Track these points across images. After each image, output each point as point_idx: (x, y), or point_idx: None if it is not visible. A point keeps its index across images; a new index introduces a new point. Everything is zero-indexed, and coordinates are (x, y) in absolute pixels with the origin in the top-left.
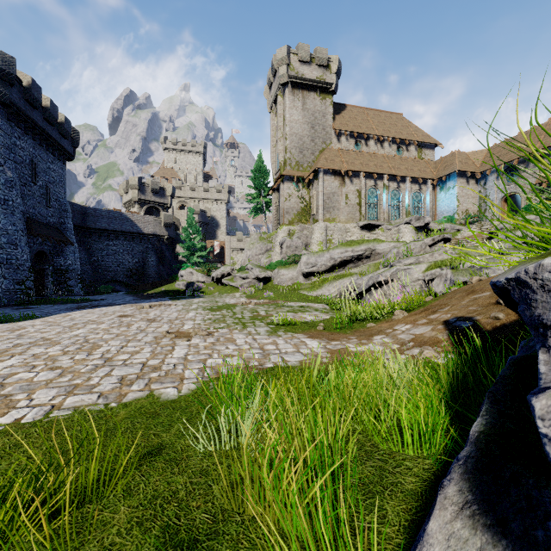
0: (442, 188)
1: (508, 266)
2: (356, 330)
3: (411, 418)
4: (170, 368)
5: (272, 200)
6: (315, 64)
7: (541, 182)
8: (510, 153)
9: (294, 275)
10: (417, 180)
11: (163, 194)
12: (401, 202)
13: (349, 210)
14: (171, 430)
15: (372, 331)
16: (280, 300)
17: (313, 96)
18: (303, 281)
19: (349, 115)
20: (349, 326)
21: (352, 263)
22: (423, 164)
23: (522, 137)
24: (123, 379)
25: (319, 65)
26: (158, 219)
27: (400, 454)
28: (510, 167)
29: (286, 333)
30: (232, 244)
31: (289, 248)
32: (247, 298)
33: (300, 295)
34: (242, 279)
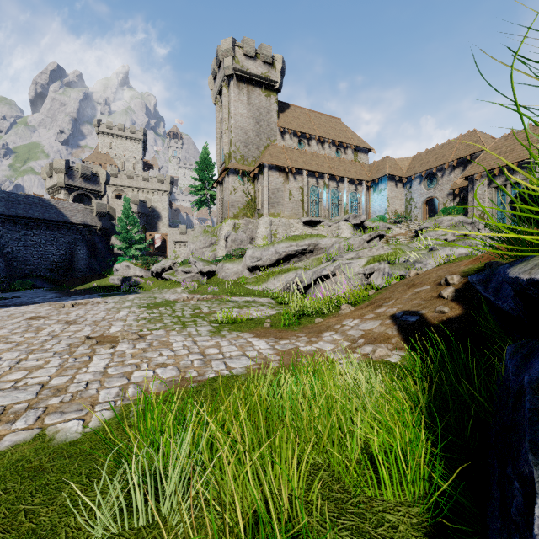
0: (375, 189)
1: (439, 261)
2: (305, 326)
3: (380, 440)
4: (79, 389)
5: (217, 192)
6: (260, 60)
7: (454, 189)
8: (430, 162)
9: (240, 269)
10: (354, 181)
11: (95, 180)
12: (340, 201)
13: (293, 206)
14: (58, 500)
15: (320, 328)
16: (224, 295)
17: (258, 92)
18: (248, 275)
19: (293, 115)
20: (297, 322)
21: (296, 258)
22: (358, 166)
23: (439, 148)
24: (5, 411)
25: (264, 61)
26: (90, 207)
27: (378, 500)
28: (430, 174)
29: (230, 333)
30: (174, 236)
31: (234, 242)
32: (189, 293)
33: (246, 290)
34: (184, 273)
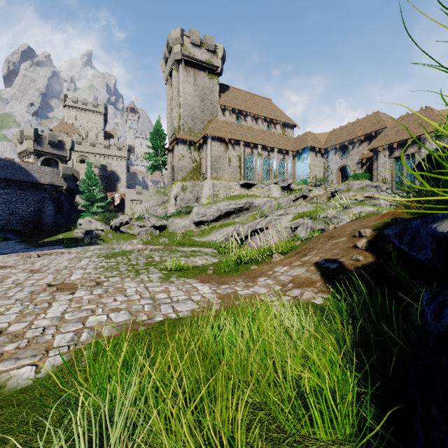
0: (299, 158)
1: (352, 217)
2: (242, 272)
3: (311, 378)
4: (36, 335)
5: (168, 159)
6: (204, 48)
7: (362, 159)
8: (343, 136)
9: (187, 223)
10: (282, 151)
11: (61, 147)
12: (271, 167)
13: (232, 171)
14: None
15: (256, 274)
16: (174, 246)
17: (203, 75)
18: (194, 228)
19: (232, 95)
20: (236, 269)
21: (235, 214)
22: (286, 139)
23: (350, 126)
24: None
25: (208, 49)
26: (56, 170)
27: (312, 439)
28: (343, 146)
29: (178, 279)
30: (131, 196)
31: (183, 200)
32: (144, 244)
33: (192, 241)
34: (139, 227)
